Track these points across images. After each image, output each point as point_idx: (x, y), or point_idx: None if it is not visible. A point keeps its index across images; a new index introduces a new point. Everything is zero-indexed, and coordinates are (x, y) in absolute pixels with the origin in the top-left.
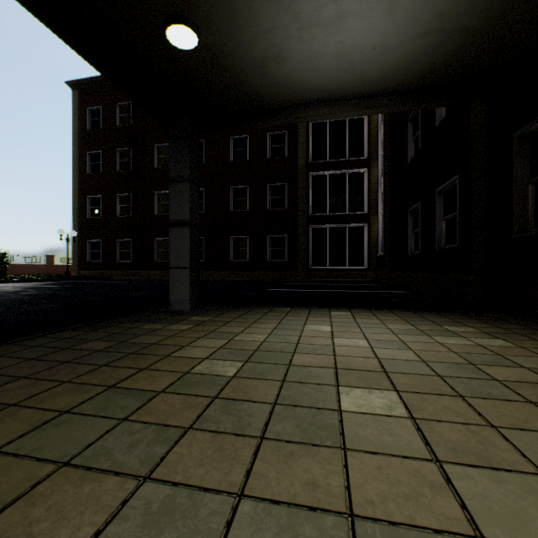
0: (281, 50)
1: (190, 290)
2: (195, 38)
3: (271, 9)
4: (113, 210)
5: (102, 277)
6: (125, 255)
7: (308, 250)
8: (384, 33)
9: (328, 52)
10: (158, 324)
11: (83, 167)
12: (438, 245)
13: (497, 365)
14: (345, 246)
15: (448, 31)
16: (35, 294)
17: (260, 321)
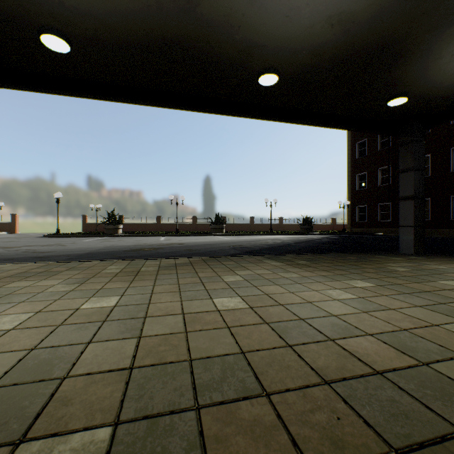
0: None
1: (413, 241)
2: (405, 98)
3: None
4: (374, 181)
5: (366, 233)
6: (385, 216)
7: None
8: None
9: None
10: (384, 256)
11: (353, 155)
12: None
13: None
14: None
15: None
16: (327, 240)
17: None
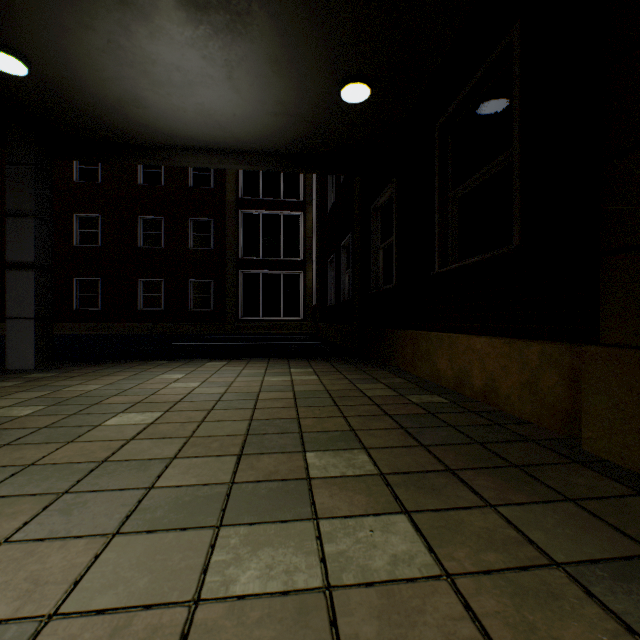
0: (137, 97)
1: (36, 344)
2: (24, 67)
3: (114, 62)
4: None
5: None
6: None
7: (238, 298)
8: (238, 105)
9: (190, 109)
10: None
11: None
12: (343, 297)
13: (277, 391)
14: (280, 295)
15: (294, 116)
16: None
17: (114, 374)
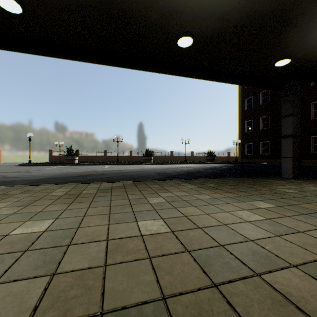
0: None
1: (292, 168)
2: (288, 60)
3: None
4: (258, 126)
5: (252, 163)
6: (265, 151)
7: None
8: None
9: None
10: (272, 180)
11: (243, 107)
12: None
13: None
14: None
15: None
16: (226, 168)
17: None
